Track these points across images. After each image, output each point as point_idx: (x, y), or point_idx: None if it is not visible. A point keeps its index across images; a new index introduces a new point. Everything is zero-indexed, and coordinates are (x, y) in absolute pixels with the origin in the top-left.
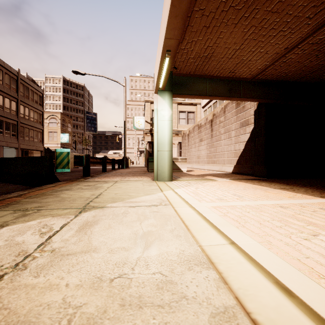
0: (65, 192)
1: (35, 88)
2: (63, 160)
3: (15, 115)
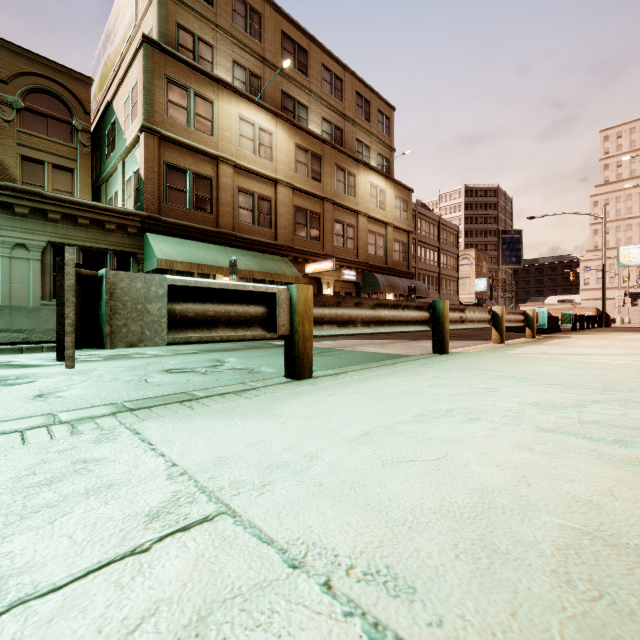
0: (584, 333)
1: (451, 227)
2: (566, 319)
3: (437, 267)
